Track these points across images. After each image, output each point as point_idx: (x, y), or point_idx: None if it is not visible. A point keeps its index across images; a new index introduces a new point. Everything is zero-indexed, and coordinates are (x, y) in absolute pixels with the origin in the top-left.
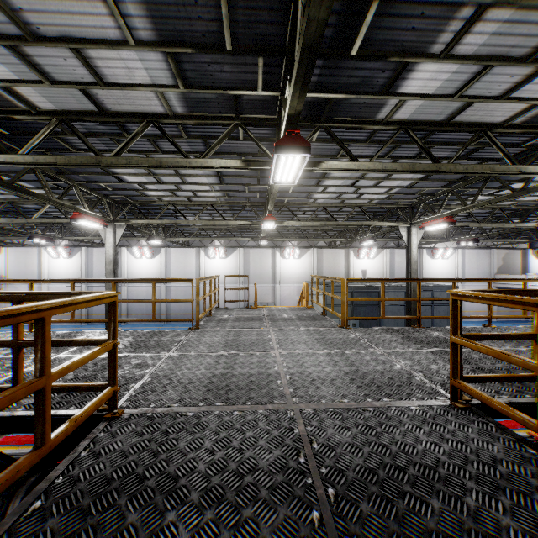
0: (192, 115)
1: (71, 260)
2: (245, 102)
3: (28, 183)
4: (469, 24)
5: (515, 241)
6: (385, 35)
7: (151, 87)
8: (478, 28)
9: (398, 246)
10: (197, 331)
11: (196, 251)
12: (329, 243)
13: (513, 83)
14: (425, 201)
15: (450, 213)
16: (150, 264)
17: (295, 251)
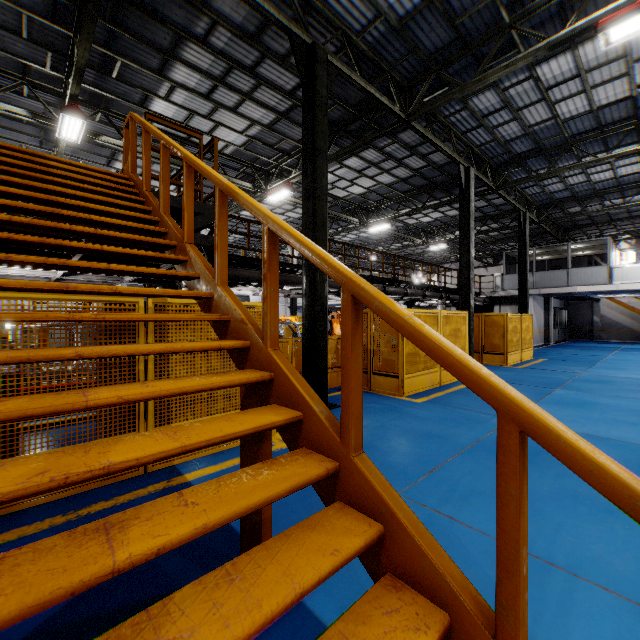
0: None
1: None
2: (34, 71)
3: None
4: (170, 90)
5: None
6: (131, 76)
7: None
8: (177, 93)
9: None
10: None
11: None
12: None
13: (210, 128)
14: None
15: None
16: None
17: None
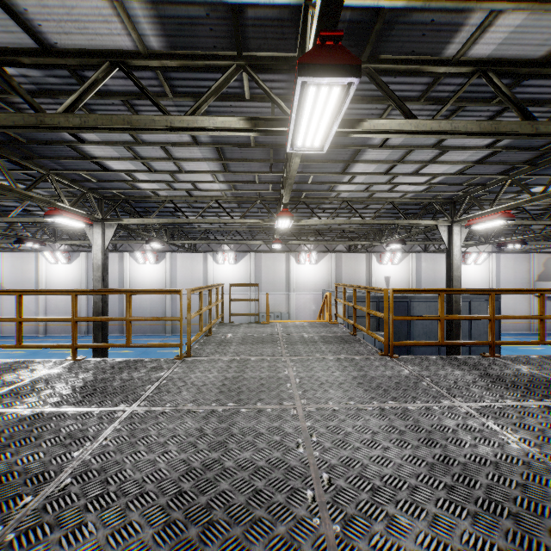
0: (174, 54)
1: (70, 266)
2: (250, 24)
3: None
4: None
5: None
6: None
7: None
8: None
9: (426, 250)
10: (187, 361)
11: (203, 256)
12: (349, 247)
13: None
14: (472, 193)
15: (508, 206)
16: (154, 270)
17: (311, 256)
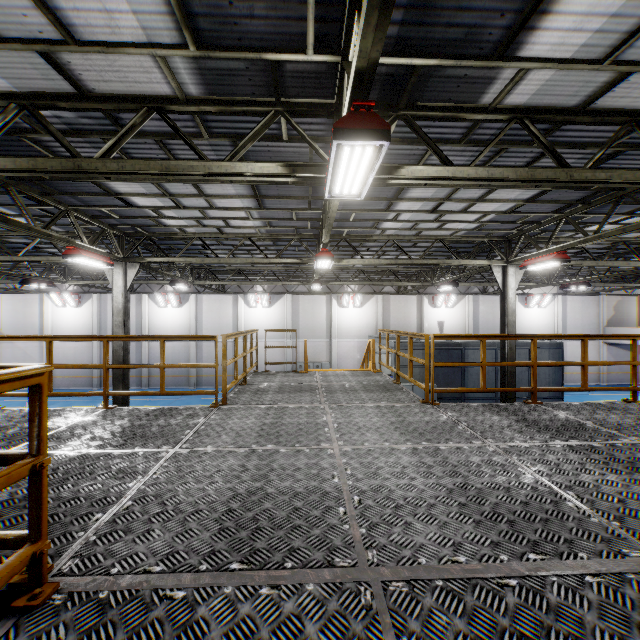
0: (212, 99)
1: (79, 309)
2: (288, 75)
3: (8, 209)
4: None
5: (634, 285)
6: None
7: (147, 48)
8: None
9: (484, 292)
10: (223, 409)
11: (233, 299)
12: (398, 288)
13: None
14: (527, 232)
15: (563, 246)
16: (176, 314)
17: (355, 298)
